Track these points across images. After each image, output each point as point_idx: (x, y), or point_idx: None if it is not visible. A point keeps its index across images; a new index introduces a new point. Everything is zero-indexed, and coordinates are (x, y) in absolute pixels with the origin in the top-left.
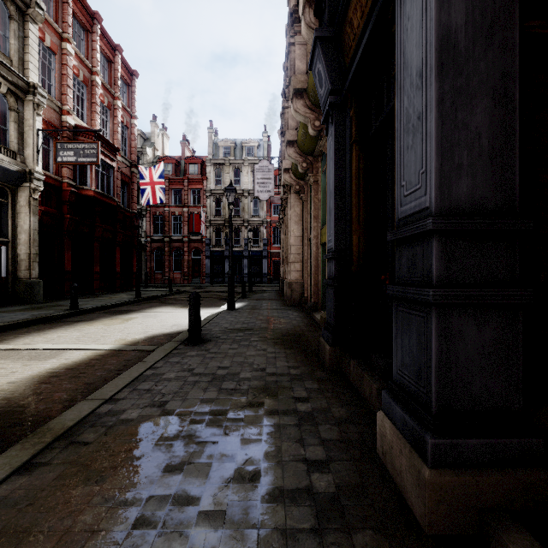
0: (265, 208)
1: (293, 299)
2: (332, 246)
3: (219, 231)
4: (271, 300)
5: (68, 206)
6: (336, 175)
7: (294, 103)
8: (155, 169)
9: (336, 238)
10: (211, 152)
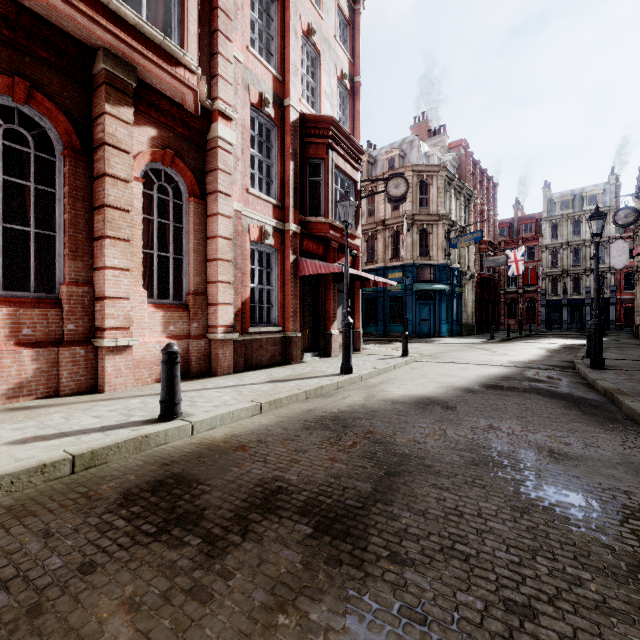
0: None
1: None
2: None
3: (555, 281)
4: (627, 338)
5: (478, 285)
6: None
7: None
8: (518, 251)
9: None
10: (545, 210)
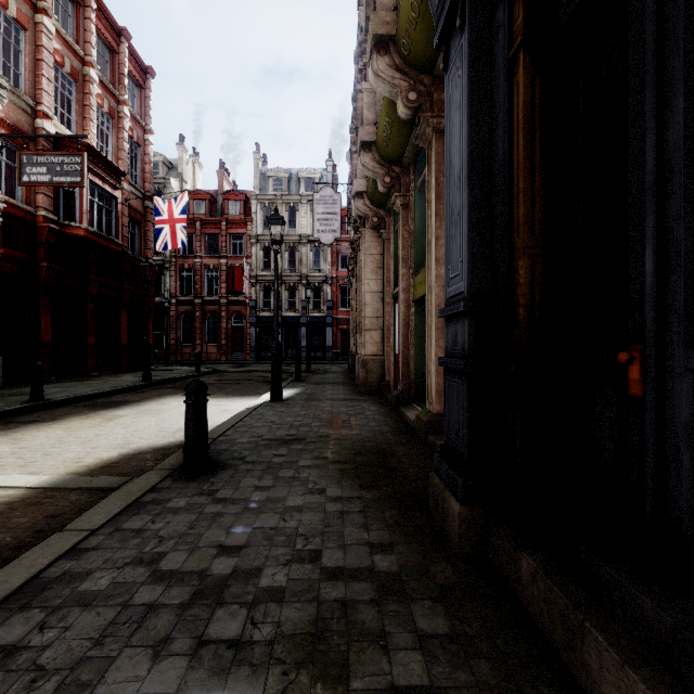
0: (330, 260)
1: (369, 384)
2: (462, 288)
3: (268, 290)
4: (337, 384)
5: (46, 250)
6: (471, 137)
7: (373, 61)
8: (176, 202)
9: (471, 270)
10: (257, 186)
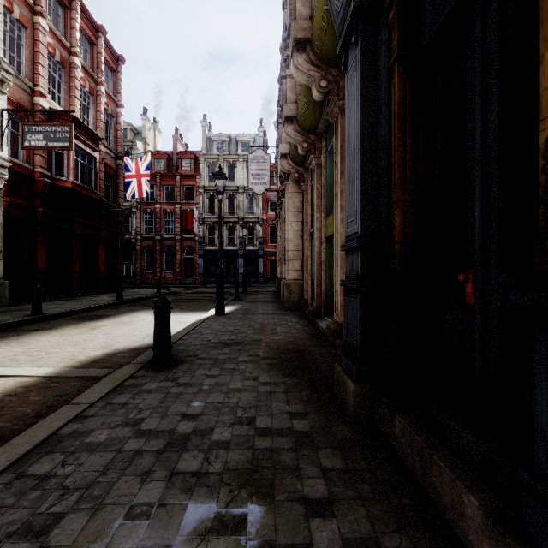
0: (261, 205)
1: (291, 302)
2: (356, 229)
3: (213, 229)
4: (267, 302)
5: (42, 198)
6: (362, 121)
7: (294, 57)
8: (141, 161)
9: (362, 217)
10: (204, 147)
